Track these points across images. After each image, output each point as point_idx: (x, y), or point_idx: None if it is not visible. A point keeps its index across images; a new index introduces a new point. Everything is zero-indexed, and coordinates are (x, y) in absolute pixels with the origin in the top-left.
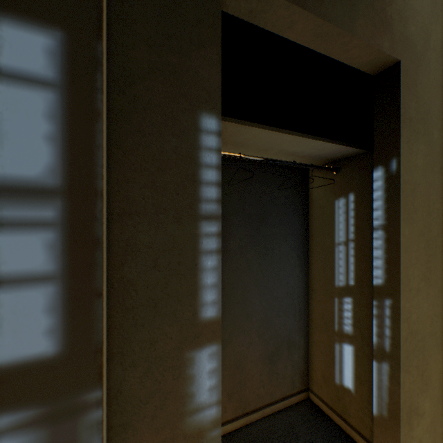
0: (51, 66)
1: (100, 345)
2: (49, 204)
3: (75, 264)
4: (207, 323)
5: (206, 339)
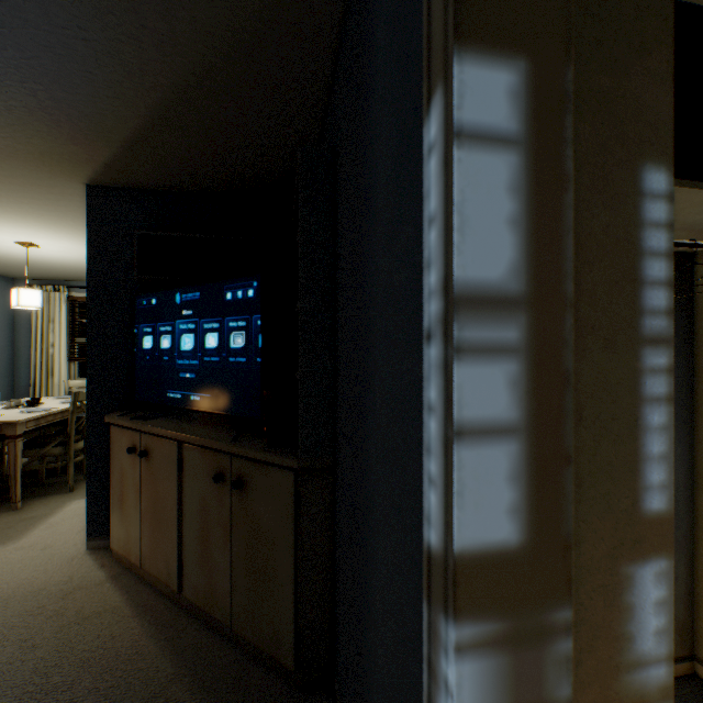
0: (513, 115)
1: (569, 538)
2: (511, 320)
3: (540, 412)
4: (651, 520)
5: (650, 547)
